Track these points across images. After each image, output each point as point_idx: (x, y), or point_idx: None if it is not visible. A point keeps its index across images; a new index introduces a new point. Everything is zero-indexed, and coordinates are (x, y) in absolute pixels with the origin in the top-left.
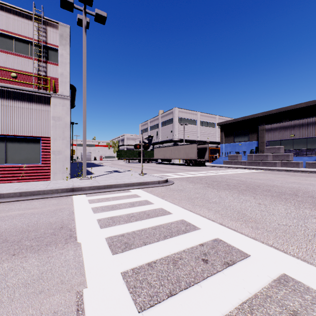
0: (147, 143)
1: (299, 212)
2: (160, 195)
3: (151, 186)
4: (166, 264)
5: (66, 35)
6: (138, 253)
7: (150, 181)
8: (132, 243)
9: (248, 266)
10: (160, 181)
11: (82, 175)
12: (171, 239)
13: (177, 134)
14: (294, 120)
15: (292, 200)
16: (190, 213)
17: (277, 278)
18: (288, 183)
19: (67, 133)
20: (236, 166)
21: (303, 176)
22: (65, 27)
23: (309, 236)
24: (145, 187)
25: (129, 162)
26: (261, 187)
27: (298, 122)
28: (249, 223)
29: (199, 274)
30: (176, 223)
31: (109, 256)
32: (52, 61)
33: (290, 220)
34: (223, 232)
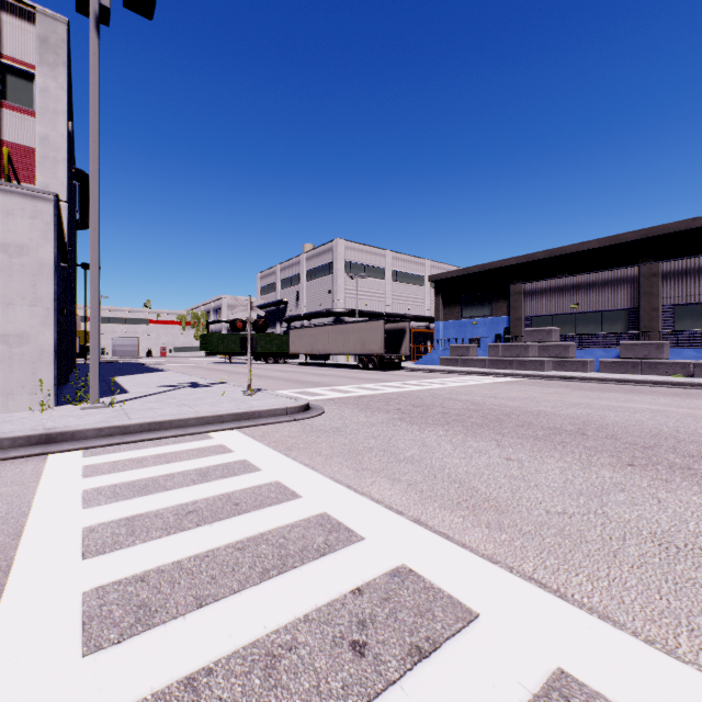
0: (276, 317)
1: (591, 477)
2: (284, 446)
3: (267, 423)
4: (243, 676)
5: (58, 41)
6: (170, 641)
7: (266, 409)
8: (161, 603)
9: (471, 655)
10: (290, 408)
11: (87, 398)
12: (278, 580)
13: (343, 297)
14: (578, 275)
15: (576, 447)
16: (348, 492)
17: (543, 687)
18: (567, 406)
19: (47, 289)
20: (465, 370)
21: (595, 390)
22: (56, 21)
23: (613, 542)
24: (251, 424)
25: (230, 362)
26: (514, 417)
27: (585, 279)
28: (482, 513)
29: (334, 701)
30: (304, 527)
31: (71, 661)
32: (16, 103)
33: (571, 501)
34: (419, 546)
